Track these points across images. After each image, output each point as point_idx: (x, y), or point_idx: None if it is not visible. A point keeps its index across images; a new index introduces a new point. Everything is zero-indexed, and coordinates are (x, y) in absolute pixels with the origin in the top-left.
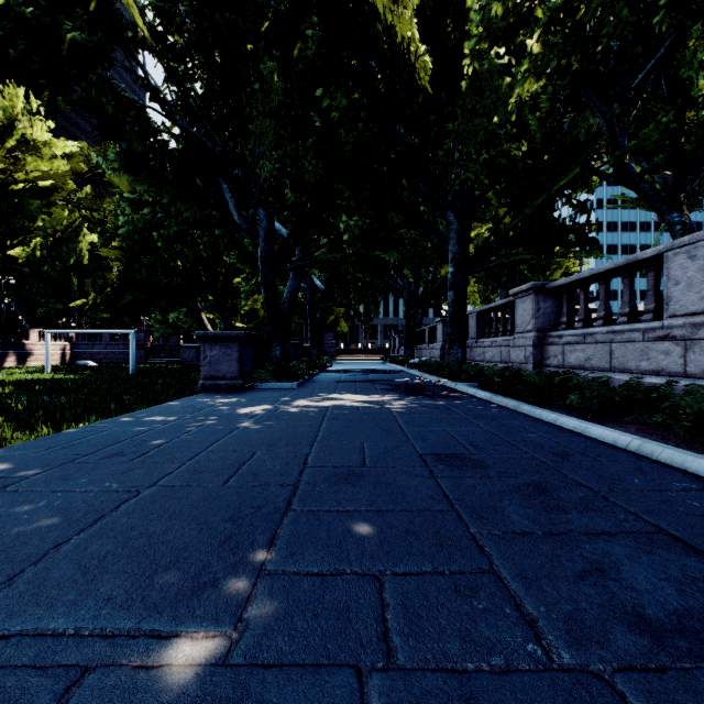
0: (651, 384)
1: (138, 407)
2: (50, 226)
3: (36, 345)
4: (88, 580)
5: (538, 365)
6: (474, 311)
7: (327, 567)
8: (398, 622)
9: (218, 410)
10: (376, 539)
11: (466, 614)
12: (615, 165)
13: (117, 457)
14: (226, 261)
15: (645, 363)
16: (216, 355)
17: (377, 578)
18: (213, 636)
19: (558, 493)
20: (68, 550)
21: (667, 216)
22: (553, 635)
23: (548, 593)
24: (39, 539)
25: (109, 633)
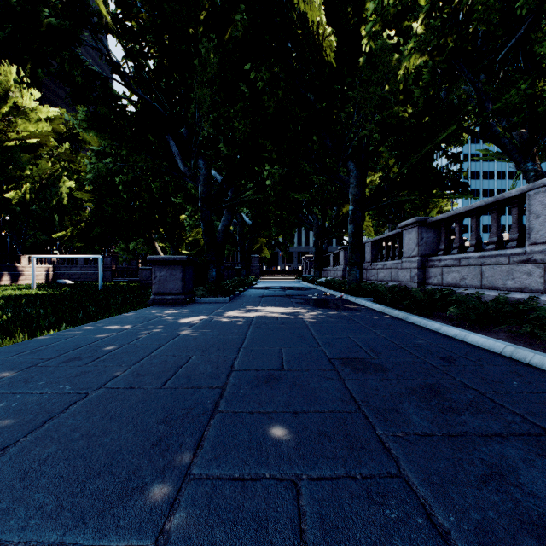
0: (516, 299)
1: (100, 317)
2: (37, 174)
3: (26, 268)
4: (24, 485)
5: (421, 283)
6: (369, 241)
7: (247, 470)
8: (315, 534)
9: (164, 320)
10: (293, 441)
11: (380, 524)
12: (482, 124)
13: (74, 361)
14: (174, 201)
15: (510, 282)
16: (164, 276)
17: (294, 483)
18: None
19: (450, 395)
20: (13, 453)
21: (522, 165)
22: None
23: (455, 500)
24: None
25: None
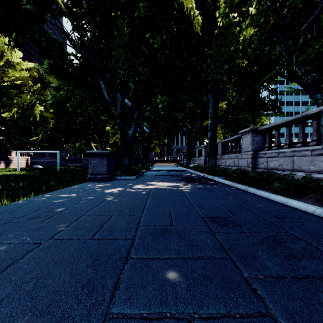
0: (316, 177)
1: (57, 188)
2: (21, 102)
3: (14, 158)
4: None
5: (254, 168)
6: (220, 142)
7: (153, 310)
8: None
9: (95, 191)
10: (184, 283)
11: None
12: (290, 71)
13: (35, 219)
14: (102, 118)
15: (312, 167)
16: (96, 163)
17: (189, 322)
18: None
19: (288, 244)
20: None
21: (314, 95)
22: None
23: None
24: None
25: None
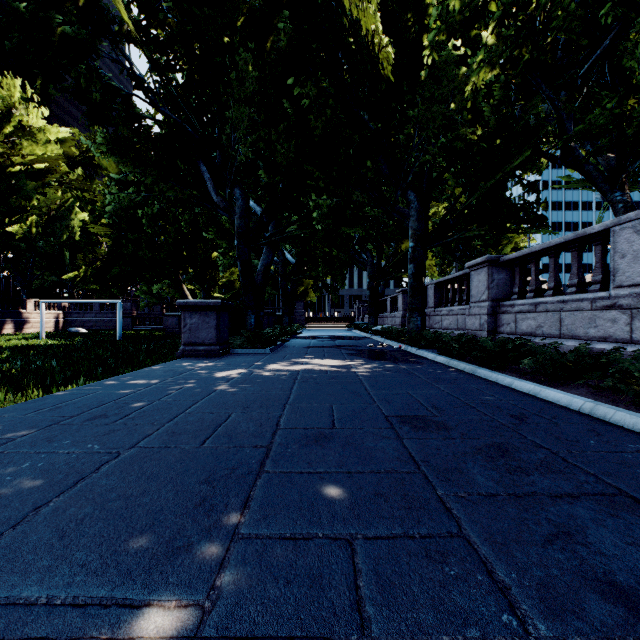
0: (599, 350)
1: (123, 371)
2: (44, 205)
3: (32, 314)
4: (64, 544)
5: (492, 332)
6: (432, 283)
7: (299, 530)
8: (371, 589)
9: (197, 374)
10: (347, 501)
11: (439, 581)
12: (562, 148)
13: (100, 418)
14: (205, 237)
15: (593, 330)
16: (195, 323)
17: (349, 542)
18: (186, 605)
19: (519, 454)
20: (47, 513)
21: (610, 195)
22: (527, 604)
23: (518, 558)
24: (19, 501)
25: (81, 601)
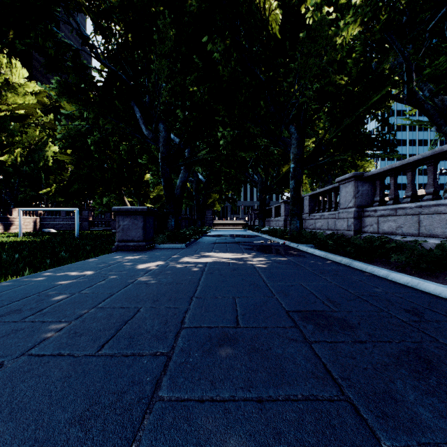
0: None
1: (68, 262)
2: (26, 141)
3: (17, 219)
4: None
5: (357, 232)
6: (307, 195)
7: None
8: None
9: (122, 266)
10: None
11: None
12: (408, 91)
13: (12, 314)
14: (140, 163)
15: None
16: (126, 225)
17: None
18: None
19: (446, 367)
20: None
21: (444, 127)
22: None
23: None
24: None
25: None
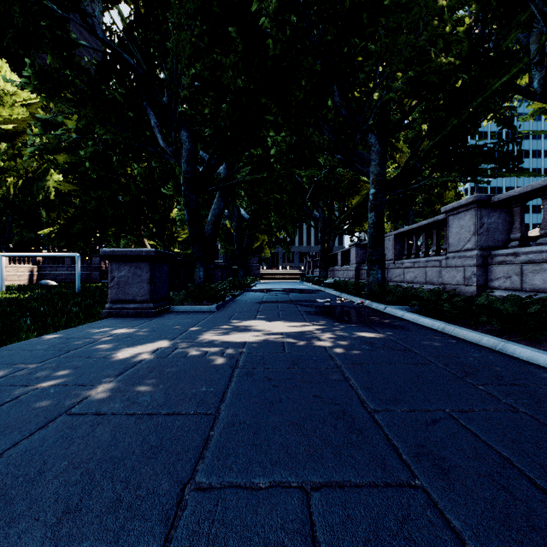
0: None
1: (21, 337)
2: (21, 168)
3: (7, 268)
4: None
5: (482, 287)
6: (391, 234)
7: None
8: None
9: (89, 353)
10: None
11: None
12: (546, 79)
13: None
14: (164, 194)
15: None
16: (124, 276)
17: None
18: None
19: None
20: None
21: None
22: None
23: None
24: None
25: None
